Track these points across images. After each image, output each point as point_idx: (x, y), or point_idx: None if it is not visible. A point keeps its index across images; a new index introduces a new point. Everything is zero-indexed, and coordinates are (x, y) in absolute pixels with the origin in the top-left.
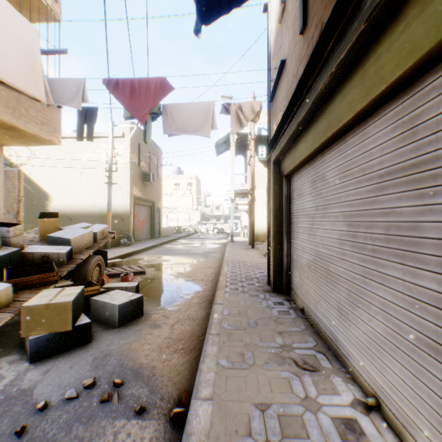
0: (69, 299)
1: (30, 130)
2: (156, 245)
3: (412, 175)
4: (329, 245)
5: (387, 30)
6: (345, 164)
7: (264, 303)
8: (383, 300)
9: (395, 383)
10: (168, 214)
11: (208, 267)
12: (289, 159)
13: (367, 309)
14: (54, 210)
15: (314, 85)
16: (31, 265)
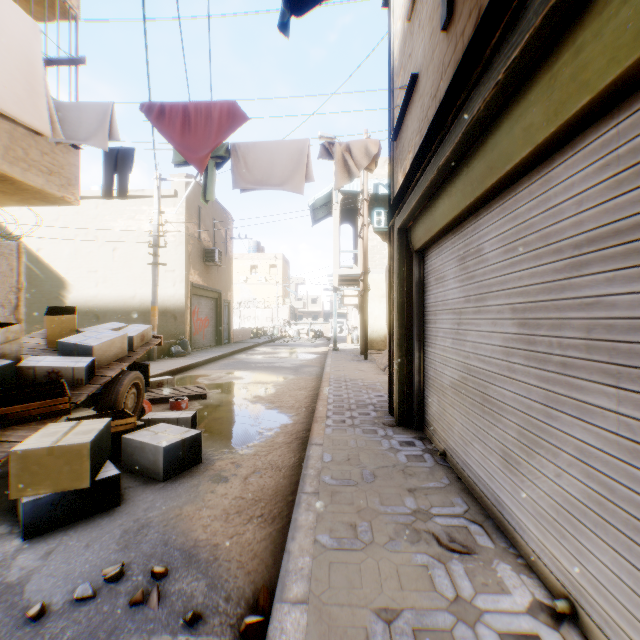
0: (85, 439)
1: (30, 182)
2: (224, 355)
3: (635, 241)
4: (488, 356)
5: (594, 3)
6: (515, 230)
7: (386, 443)
8: (582, 444)
9: (603, 580)
10: (241, 310)
11: (300, 388)
12: (422, 226)
13: (553, 457)
14: (73, 303)
15: (466, 106)
16: (30, 386)
